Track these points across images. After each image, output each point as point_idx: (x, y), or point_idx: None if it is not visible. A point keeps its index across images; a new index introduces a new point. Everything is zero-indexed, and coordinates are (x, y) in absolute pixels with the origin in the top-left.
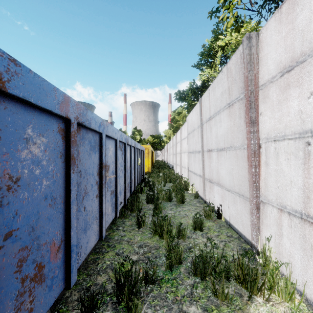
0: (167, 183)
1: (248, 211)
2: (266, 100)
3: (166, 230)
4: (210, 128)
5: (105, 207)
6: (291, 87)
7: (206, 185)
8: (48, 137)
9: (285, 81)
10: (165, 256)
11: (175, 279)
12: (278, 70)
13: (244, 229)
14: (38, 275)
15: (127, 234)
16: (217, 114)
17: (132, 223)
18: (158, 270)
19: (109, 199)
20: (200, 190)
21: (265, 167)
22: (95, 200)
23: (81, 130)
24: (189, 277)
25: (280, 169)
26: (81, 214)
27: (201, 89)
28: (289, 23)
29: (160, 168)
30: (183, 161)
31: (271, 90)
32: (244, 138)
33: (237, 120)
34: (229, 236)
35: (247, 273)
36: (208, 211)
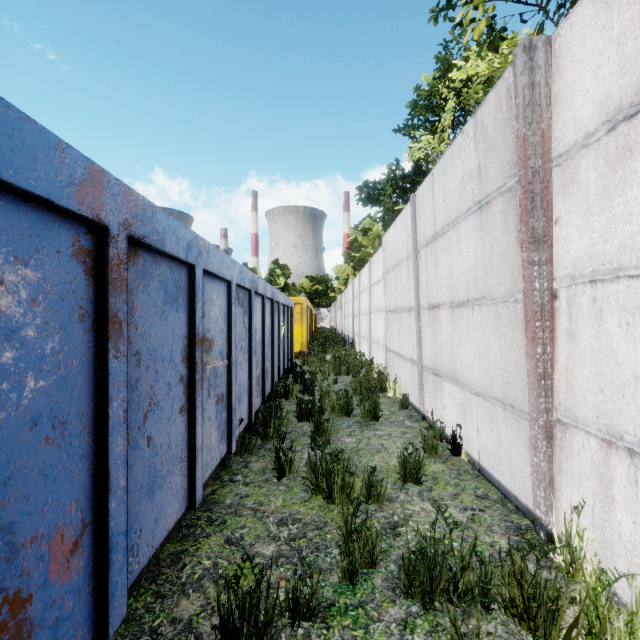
0: (342, 375)
1: (524, 442)
2: (570, 190)
3: (339, 485)
4: (434, 259)
5: (204, 433)
6: (637, 154)
7: (425, 380)
8: (43, 268)
9: (620, 141)
10: (337, 546)
11: (363, 606)
12: (600, 117)
13: (515, 481)
14: (11, 624)
15: (254, 493)
16: (451, 227)
17: (266, 465)
18: (323, 583)
19: (213, 415)
20: (413, 391)
21: (568, 344)
22: (176, 420)
23: (140, 256)
24: (394, 601)
25: (608, 349)
26: (141, 454)
27: (413, 178)
28: (632, 3)
29: (327, 345)
30: (374, 329)
31: (582, 166)
32: (515, 277)
33: (500, 238)
34: (481, 496)
35: (534, 596)
36: (431, 439)
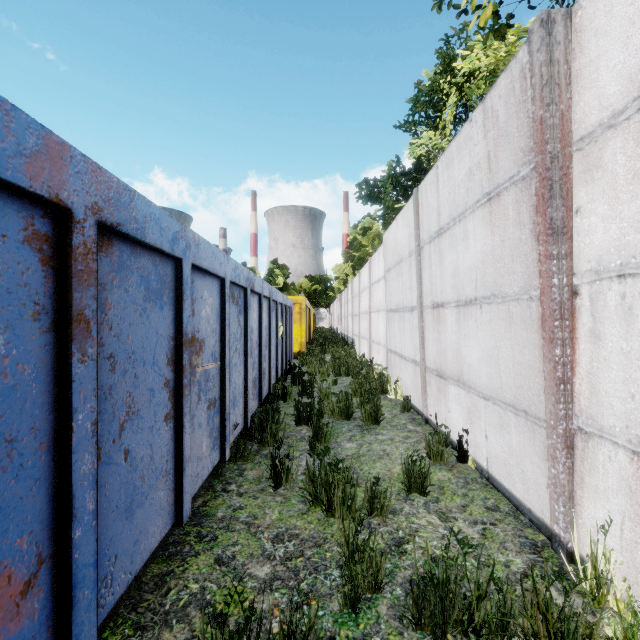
0: (342, 376)
1: (540, 451)
2: (593, 176)
3: (340, 497)
4: (438, 255)
5: (193, 442)
6: None
7: (428, 382)
8: None
9: None
10: (338, 567)
11: (367, 639)
12: (631, 92)
13: (528, 492)
14: None
15: (248, 505)
16: (457, 221)
17: (262, 473)
18: (322, 611)
19: (205, 421)
20: (415, 394)
21: (592, 345)
22: (161, 429)
23: (115, 247)
24: (401, 633)
25: None
26: (117, 470)
27: (414, 175)
28: None
29: (326, 345)
30: (374, 329)
31: (609, 148)
32: (530, 272)
33: (512, 231)
34: (491, 508)
35: (562, 632)
36: (436, 445)
